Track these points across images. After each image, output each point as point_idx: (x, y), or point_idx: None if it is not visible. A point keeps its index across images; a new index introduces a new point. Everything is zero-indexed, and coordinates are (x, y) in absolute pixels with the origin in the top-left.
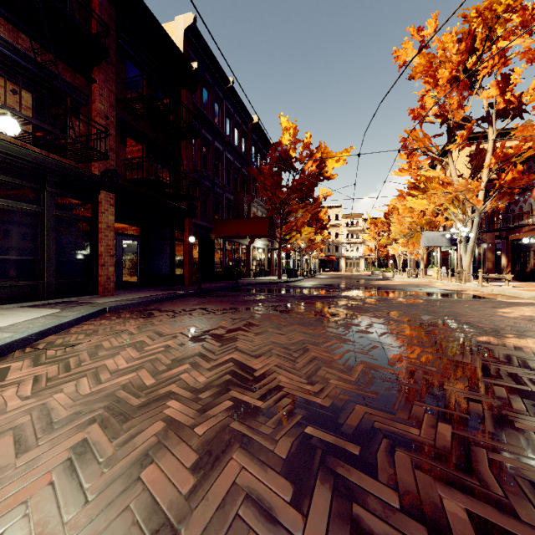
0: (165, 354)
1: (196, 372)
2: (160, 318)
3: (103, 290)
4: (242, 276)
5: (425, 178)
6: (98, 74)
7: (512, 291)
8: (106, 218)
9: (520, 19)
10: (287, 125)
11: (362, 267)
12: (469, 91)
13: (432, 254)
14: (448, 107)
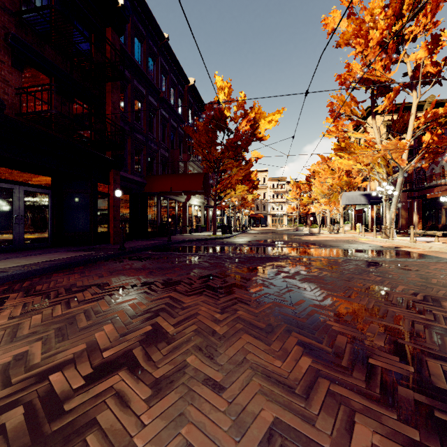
0: None
1: None
2: (1, 315)
3: None
4: (179, 232)
5: (345, 144)
6: None
7: None
8: None
9: None
10: (221, 84)
11: (285, 223)
12: (395, 55)
13: (347, 212)
14: (374, 71)
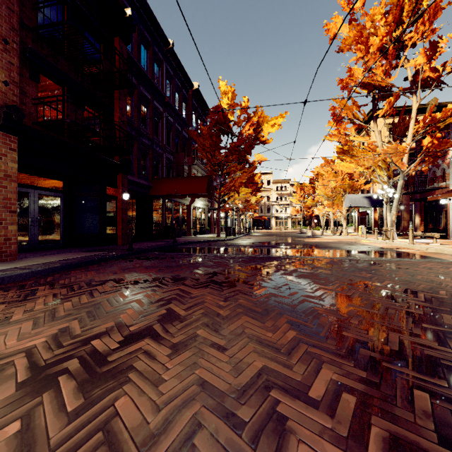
0: None
1: None
2: (37, 302)
3: None
4: (183, 234)
5: (348, 146)
6: None
7: (450, 249)
8: (4, 165)
9: None
10: (225, 89)
11: (289, 225)
12: (396, 61)
13: (351, 214)
14: (375, 76)
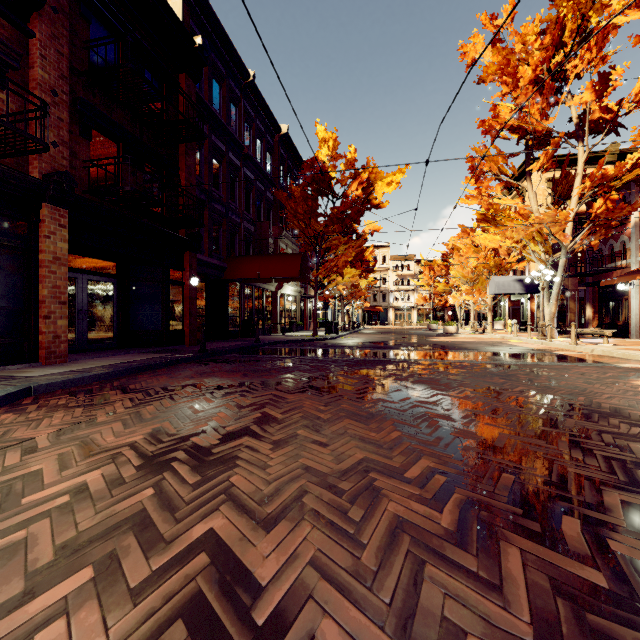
0: (58, 519)
1: (95, 610)
2: (116, 406)
3: (46, 355)
4: (267, 331)
5: (494, 210)
6: (38, 24)
7: (621, 351)
8: (52, 245)
9: (621, 5)
10: (325, 136)
11: (414, 319)
12: (555, 97)
13: (499, 304)
14: (528, 117)
